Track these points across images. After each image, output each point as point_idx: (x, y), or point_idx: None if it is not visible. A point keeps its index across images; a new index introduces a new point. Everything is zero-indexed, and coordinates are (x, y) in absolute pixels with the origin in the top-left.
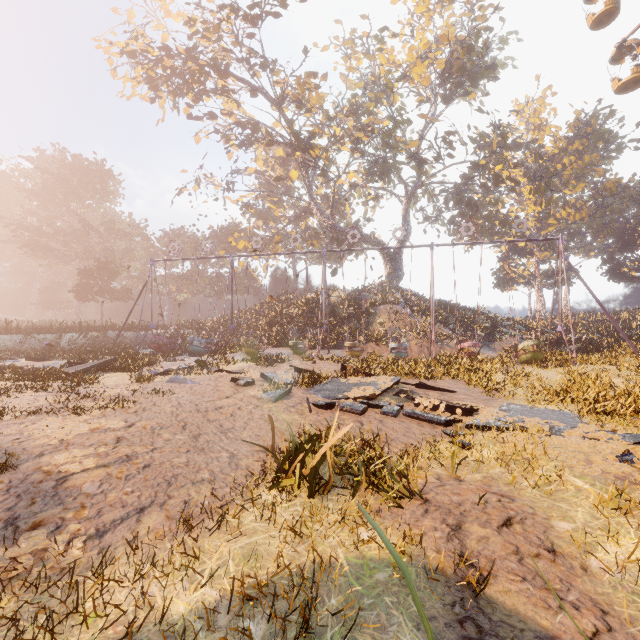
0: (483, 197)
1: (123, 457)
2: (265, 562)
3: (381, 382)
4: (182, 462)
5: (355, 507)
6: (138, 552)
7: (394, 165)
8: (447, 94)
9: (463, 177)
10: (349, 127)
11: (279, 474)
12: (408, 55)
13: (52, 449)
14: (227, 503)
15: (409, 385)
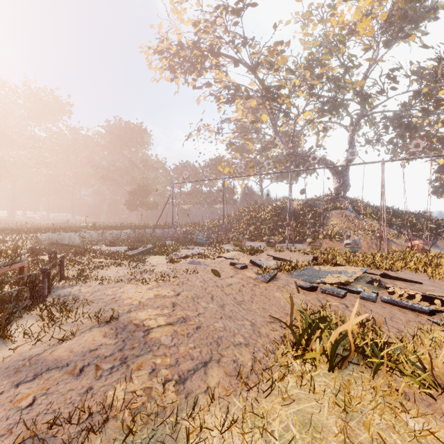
0: (422, 119)
1: (181, 318)
2: (324, 434)
3: (351, 271)
4: (221, 326)
5: (385, 389)
6: (214, 402)
7: (343, 102)
8: (389, 39)
9: (403, 105)
10: (306, 78)
11: (305, 348)
12: (354, 14)
13: (135, 307)
14: (271, 369)
15: (373, 275)
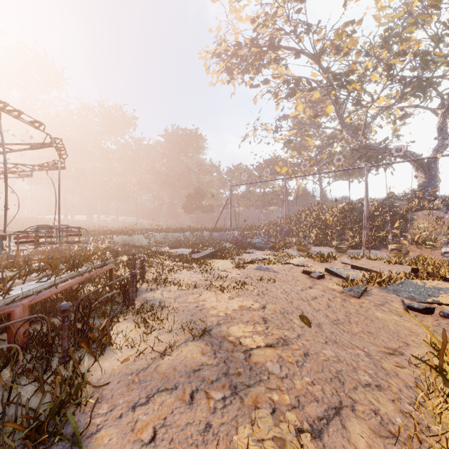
0: None
1: (280, 339)
2: None
3: None
4: (332, 355)
5: None
6: None
7: (432, 80)
8: None
9: None
10: (383, 57)
11: None
12: None
13: (223, 320)
14: (445, 438)
15: None
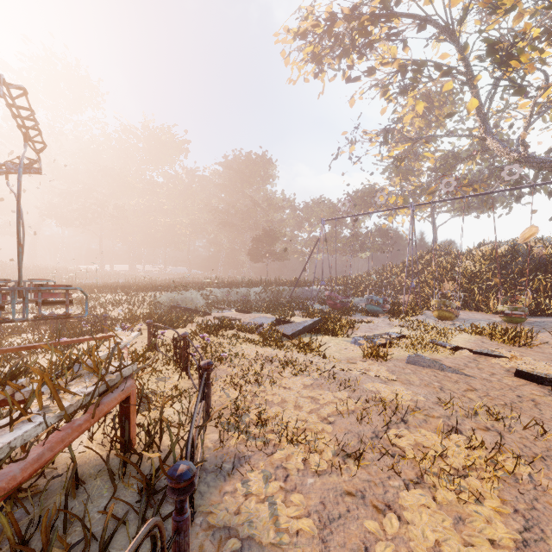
0: None
1: None
2: None
3: None
4: None
5: None
6: None
7: None
8: None
9: None
10: None
11: None
12: None
13: None
14: None
15: None
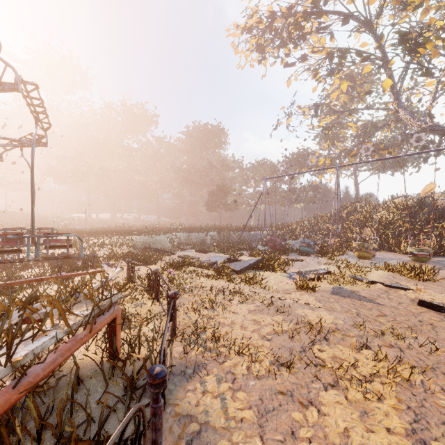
0: None
1: None
2: None
3: None
4: None
5: None
6: None
7: None
8: None
9: None
10: None
11: None
12: None
13: None
14: None
15: None
